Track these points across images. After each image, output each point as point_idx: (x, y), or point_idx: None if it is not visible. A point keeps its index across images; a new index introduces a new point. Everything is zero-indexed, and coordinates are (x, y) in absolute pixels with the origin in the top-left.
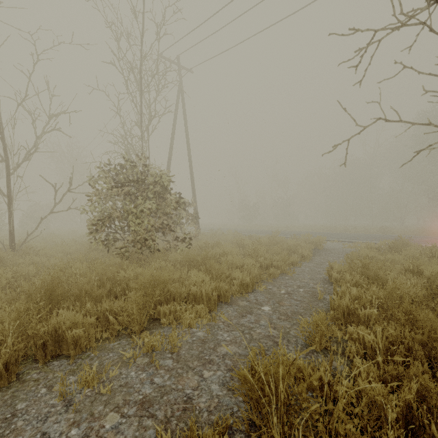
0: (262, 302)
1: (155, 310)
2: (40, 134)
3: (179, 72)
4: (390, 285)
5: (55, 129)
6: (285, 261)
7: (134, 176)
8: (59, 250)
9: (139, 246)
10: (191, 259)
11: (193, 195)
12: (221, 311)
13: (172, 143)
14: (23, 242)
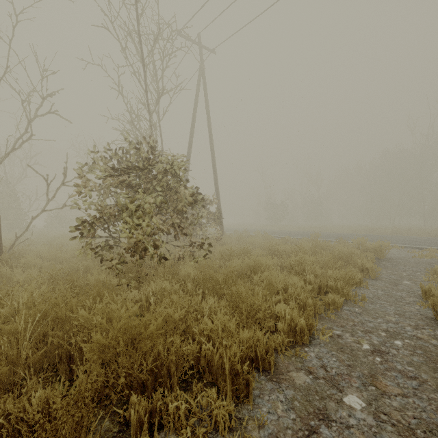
0: (338, 376)
1: (130, 396)
2: (34, 118)
3: (200, 53)
4: None
5: (53, 112)
6: (348, 280)
7: (138, 163)
8: (51, 256)
9: (137, 256)
10: (208, 278)
11: (216, 192)
12: (260, 403)
13: (192, 132)
14: (11, 246)
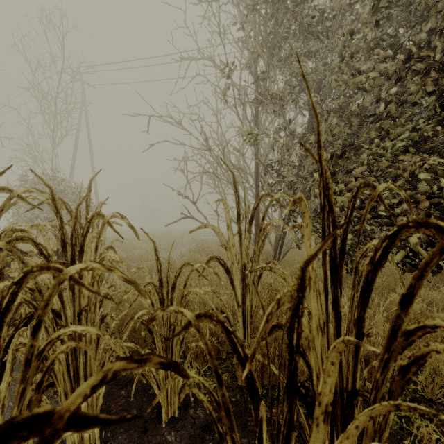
0: None
1: None
2: None
3: (83, 88)
4: (203, 245)
5: None
6: (168, 245)
7: (54, 186)
8: None
9: None
10: (106, 244)
11: (96, 199)
12: None
13: (75, 151)
14: None
